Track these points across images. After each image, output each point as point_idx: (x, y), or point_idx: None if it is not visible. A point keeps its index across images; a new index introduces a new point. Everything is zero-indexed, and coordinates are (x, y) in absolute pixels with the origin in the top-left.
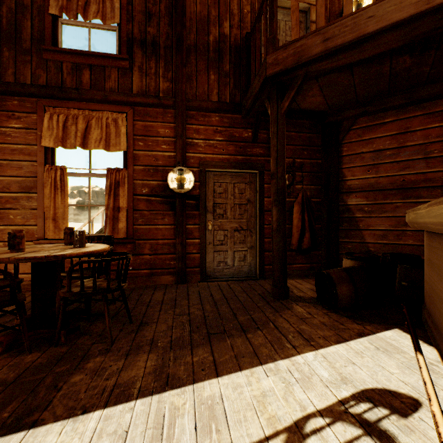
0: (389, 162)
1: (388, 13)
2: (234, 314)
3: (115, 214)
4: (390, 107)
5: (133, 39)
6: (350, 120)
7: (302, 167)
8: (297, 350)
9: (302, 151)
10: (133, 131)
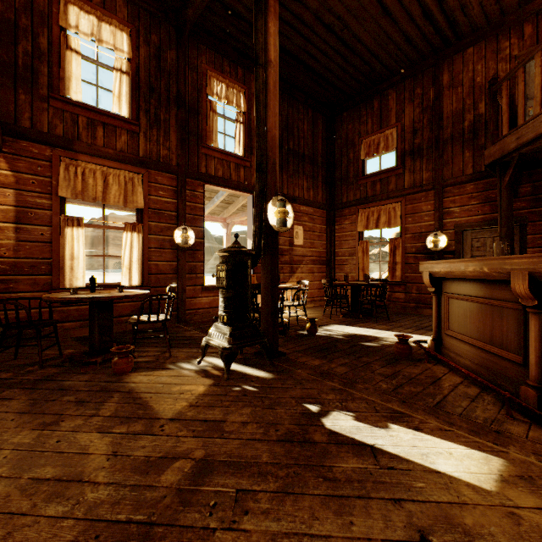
0: None
1: None
2: None
3: (394, 266)
4: None
5: (405, 153)
6: None
7: None
8: None
9: None
10: (404, 213)
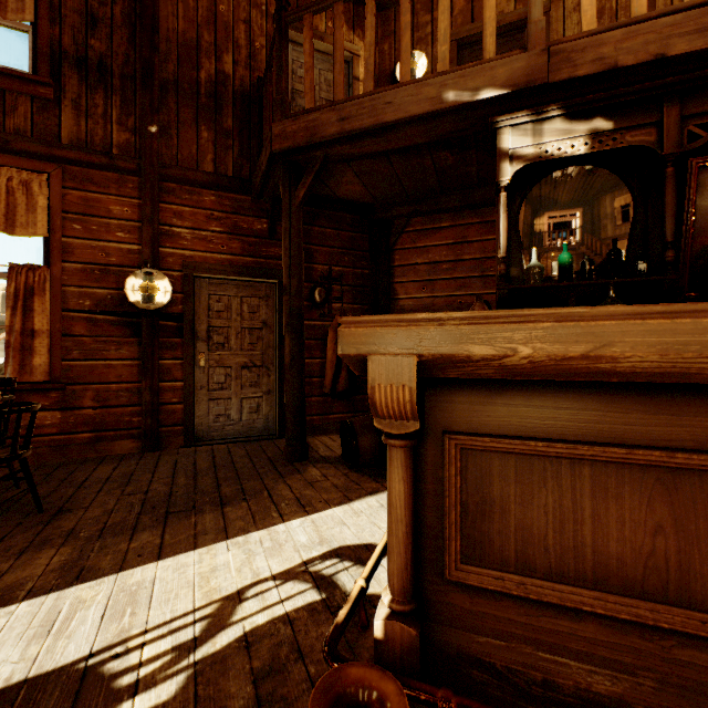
0: (446, 278)
1: (406, 103)
2: (219, 486)
3: (27, 341)
4: (445, 209)
5: (63, 54)
6: (403, 220)
7: (342, 279)
8: (284, 518)
9: (342, 256)
10: (61, 206)
